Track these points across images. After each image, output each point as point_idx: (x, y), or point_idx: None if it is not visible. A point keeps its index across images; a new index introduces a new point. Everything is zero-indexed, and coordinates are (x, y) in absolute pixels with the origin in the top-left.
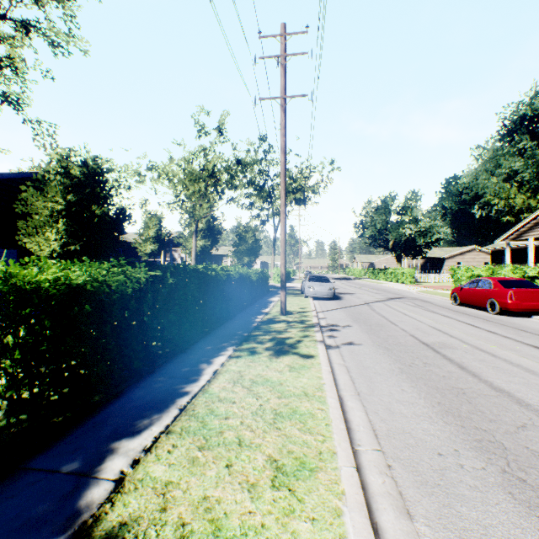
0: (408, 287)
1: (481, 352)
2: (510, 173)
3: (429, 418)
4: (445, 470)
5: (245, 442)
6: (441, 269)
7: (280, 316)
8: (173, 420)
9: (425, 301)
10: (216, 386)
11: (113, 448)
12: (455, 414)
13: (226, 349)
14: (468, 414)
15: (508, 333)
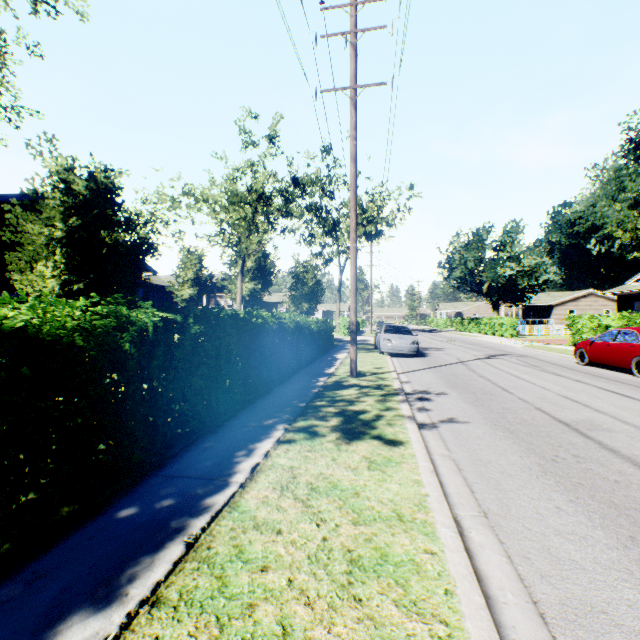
0: (510, 341)
1: None
2: (638, 198)
3: (631, 576)
4: None
5: (294, 637)
6: (548, 319)
7: (350, 378)
8: (170, 571)
9: (539, 360)
10: (253, 495)
11: None
12: None
13: (274, 429)
14: None
15: None
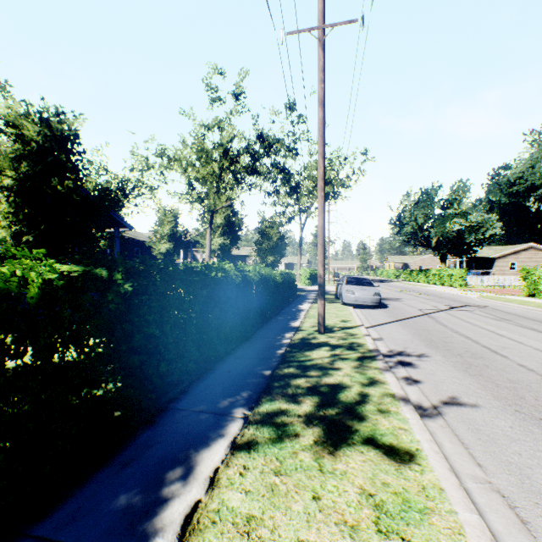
0: (462, 291)
1: None
2: None
3: None
4: None
5: None
6: (490, 271)
7: (317, 334)
8: None
9: (504, 312)
10: None
11: None
12: None
13: (230, 418)
14: None
15: None
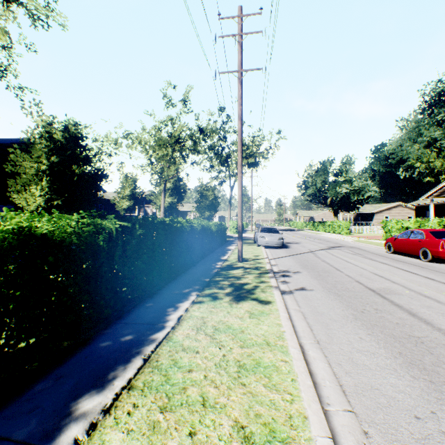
0: (345, 237)
1: (426, 298)
2: (430, 141)
3: (395, 372)
4: (428, 439)
5: (209, 402)
6: (371, 222)
7: (237, 263)
8: (136, 373)
9: (362, 250)
10: (180, 333)
11: (71, 408)
12: (420, 367)
13: (190, 295)
14: (433, 367)
15: (444, 280)
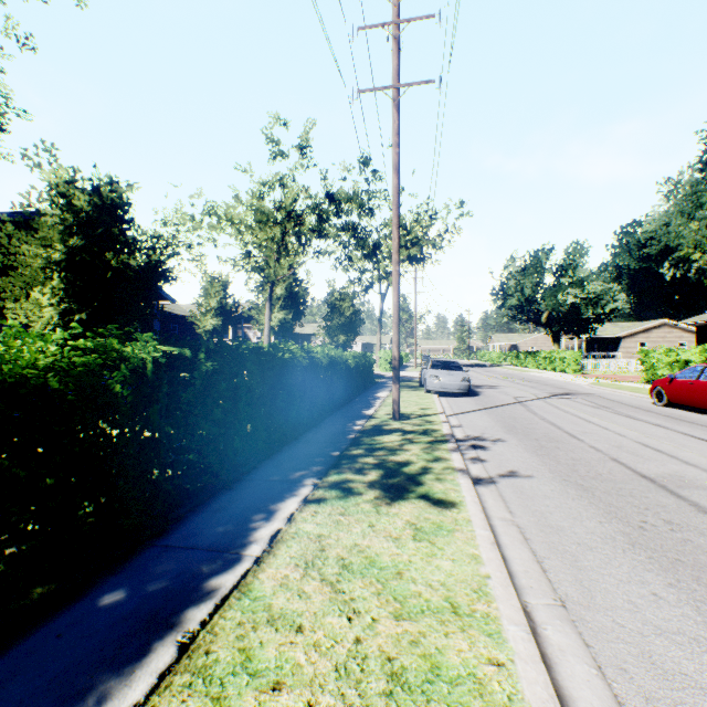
0: (574, 378)
1: None
2: None
3: None
4: None
5: None
6: (616, 353)
7: (391, 421)
8: (154, 688)
9: (609, 400)
10: (270, 575)
11: None
12: None
13: (301, 484)
14: None
15: None
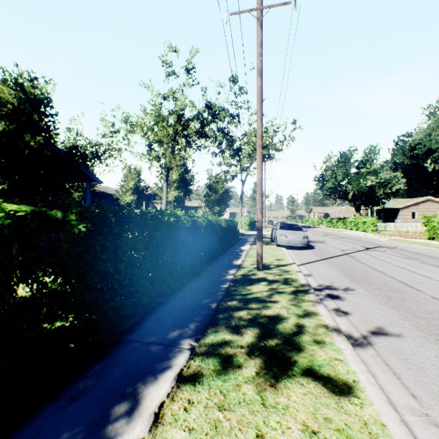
0: (374, 235)
1: None
2: None
3: None
4: None
5: None
6: (396, 219)
7: (256, 271)
8: None
9: (411, 252)
10: None
11: None
12: None
13: (178, 349)
14: None
15: None
